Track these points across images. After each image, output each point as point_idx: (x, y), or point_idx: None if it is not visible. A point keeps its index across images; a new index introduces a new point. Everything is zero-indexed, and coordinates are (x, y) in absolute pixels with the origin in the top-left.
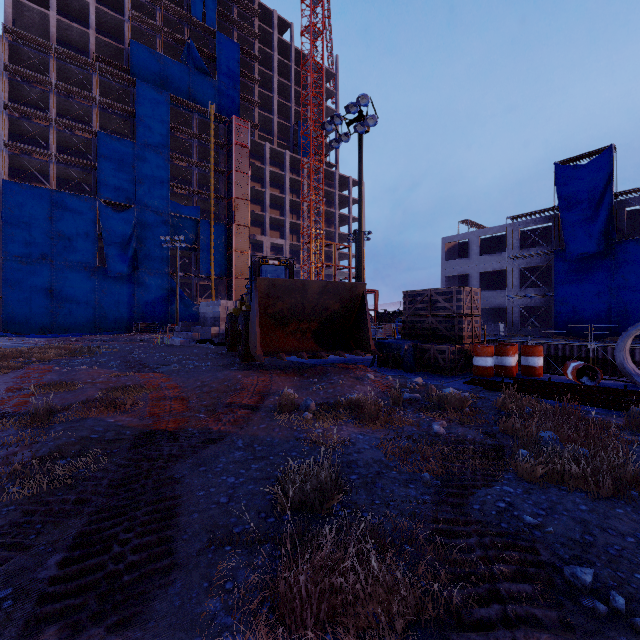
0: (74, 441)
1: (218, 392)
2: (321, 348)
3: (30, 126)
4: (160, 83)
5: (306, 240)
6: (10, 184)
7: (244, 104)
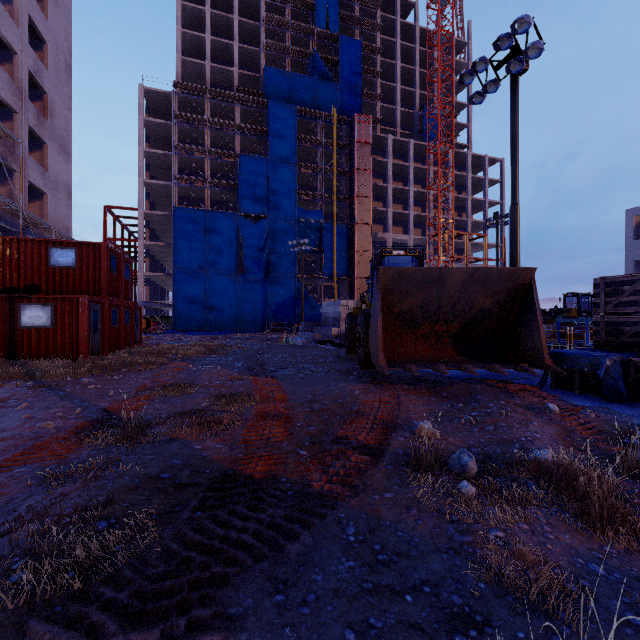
0: (136, 483)
1: (329, 413)
2: (464, 358)
3: (192, 160)
4: (289, 99)
5: (432, 233)
6: (178, 210)
7: (366, 101)
